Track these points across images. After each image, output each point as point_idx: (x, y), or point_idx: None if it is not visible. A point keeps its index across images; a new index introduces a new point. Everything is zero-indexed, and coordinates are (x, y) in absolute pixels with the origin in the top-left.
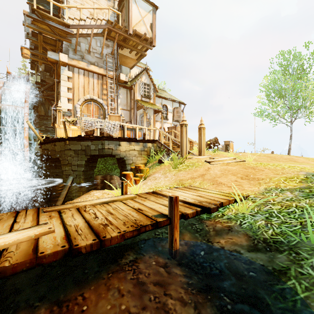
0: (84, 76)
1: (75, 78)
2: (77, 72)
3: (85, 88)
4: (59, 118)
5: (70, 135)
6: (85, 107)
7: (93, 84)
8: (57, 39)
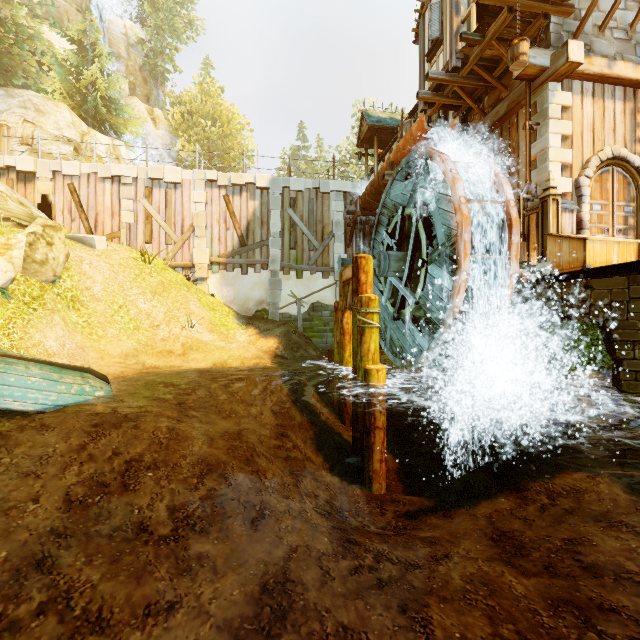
0: (592, 98)
1: (573, 109)
2: (579, 92)
3: (595, 130)
4: (552, 218)
5: (613, 257)
6: (595, 182)
7: (614, 115)
8: (541, 15)
